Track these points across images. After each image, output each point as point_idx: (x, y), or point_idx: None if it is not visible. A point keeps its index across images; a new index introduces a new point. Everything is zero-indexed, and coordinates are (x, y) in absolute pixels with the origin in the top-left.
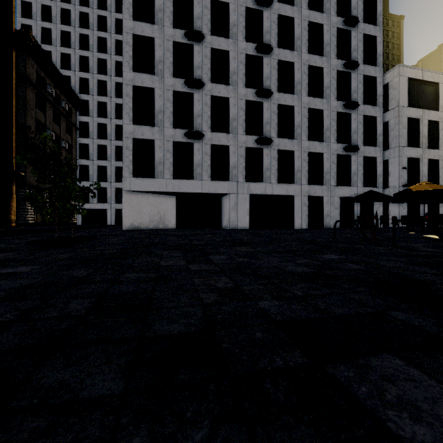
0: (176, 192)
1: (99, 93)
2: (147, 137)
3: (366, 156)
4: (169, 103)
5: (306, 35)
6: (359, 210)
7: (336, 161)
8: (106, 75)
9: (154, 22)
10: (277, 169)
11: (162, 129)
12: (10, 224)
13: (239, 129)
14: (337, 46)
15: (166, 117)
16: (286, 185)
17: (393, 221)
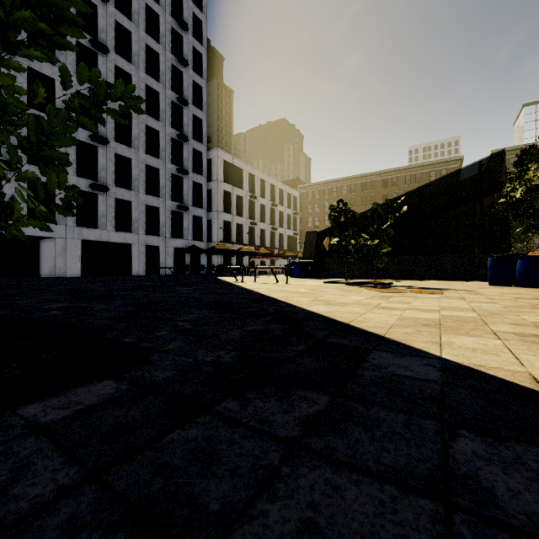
0: None
1: None
2: None
3: (195, 215)
4: None
5: (144, 96)
6: (190, 259)
7: (171, 216)
8: None
9: None
10: (114, 217)
11: None
12: None
13: (69, 169)
14: (172, 115)
15: None
16: (123, 233)
17: (208, 269)
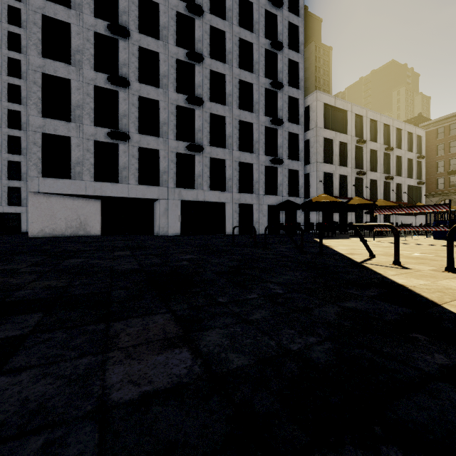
0: (98, 195)
1: (10, 73)
2: (62, 133)
3: (290, 168)
4: (89, 98)
5: (237, 51)
6: (284, 217)
7: (264, 172)
8: (20, 52)
9: (70, 6)
10: (209, 176)
11: (80, 126)
12: None
13: (170, 134)
14: (266, 65)
15: (85, 113)
16: (218, 192)
17: (305, 227)
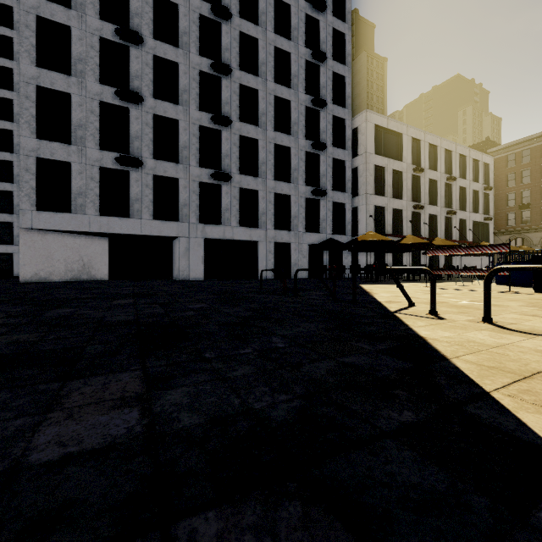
0: (104, 232)
1: None
2: (60, 158)
3: (335, 201)
4: (93, 116)
5: (272, 62)
6: (328, 258)
7: (304, 205)
8: (12, 59)
9: (70, 6)
10: (238, 210)
11: (83, 150)
12: None
13: (192, 160)
14: (306, 79)
15: (89, 134)
16: (249, 229)
17: (351, 271)
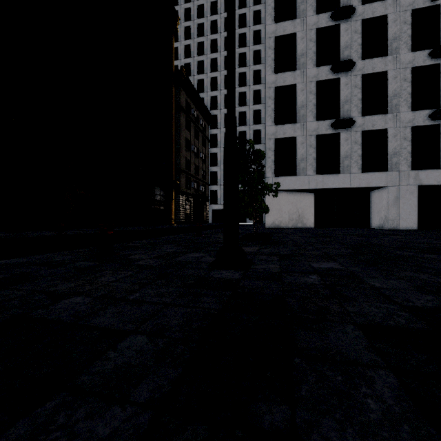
0: (319, 188)
1: (225, 106)
2: (289, 135)
3: None
4: (311, 95)
5: None
6: None
7: None
8: None
9: (294, 17)
10: None
11: (304, 124)
12: (171, 222)
13: (402, 106)
14: None
15: (308, 111)
16: None
17: None
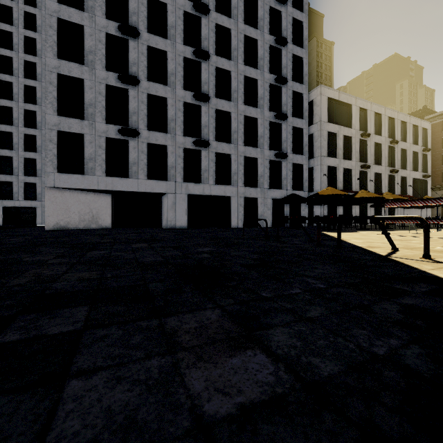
0: (109, 190)
1: (26, 75)
2: (75, 130)
3: (294, 162)
4: (101, 97)
5: (242, 47)
6: (289, 210)
7: (268, 166)
8: (35, 55)
9: (83, 9)
10: (215, 171)
11: (93, 124)
12: None
13: (178, 130)
14: (270, 61)
15: (98, 111)
16: (223, 186)
17: (311, 221)
